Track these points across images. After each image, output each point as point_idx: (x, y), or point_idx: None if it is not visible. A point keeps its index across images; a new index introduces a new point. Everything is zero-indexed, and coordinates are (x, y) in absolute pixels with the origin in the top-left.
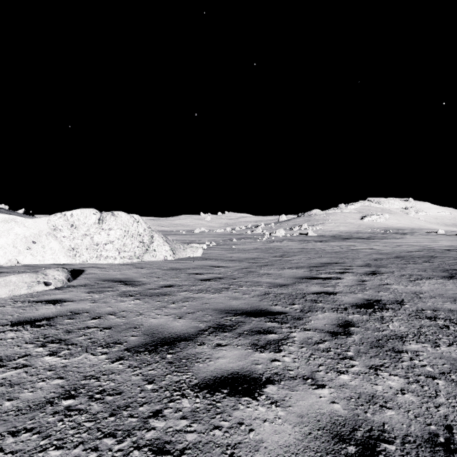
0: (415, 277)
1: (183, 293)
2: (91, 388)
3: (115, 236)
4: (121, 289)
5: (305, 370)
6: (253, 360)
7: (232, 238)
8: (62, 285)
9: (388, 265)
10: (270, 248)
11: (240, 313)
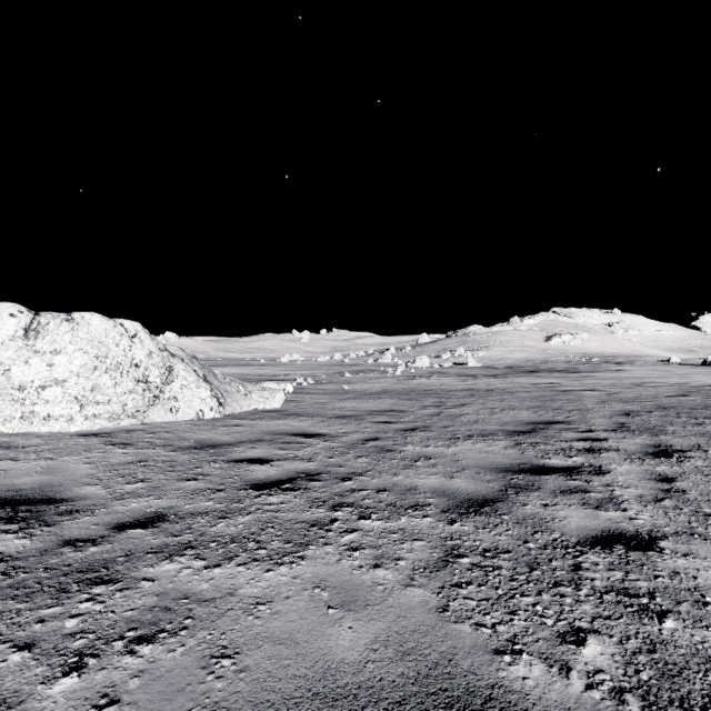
0: None
1: (166, 568)
2: None
3: (69, 369)
4: None
5: None
6: None
7: (343, 370)
8: None
9: (669, 429)
10: (413, 390)
11: None
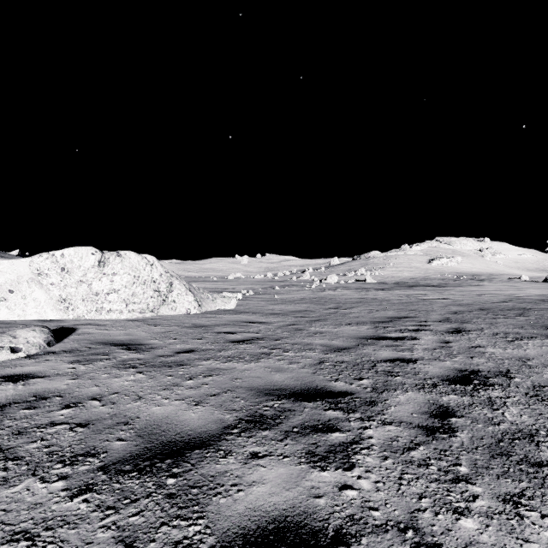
0: (512, 336)
1: (206, 363)
2: None
3: (121, 283)
4: (121, 357)
5: (399, 510)
6: (310, 487)
7: (274, 285)
8: (38, 351)
9: (473, 320)
10: (322, 298)
11: (287, 395)
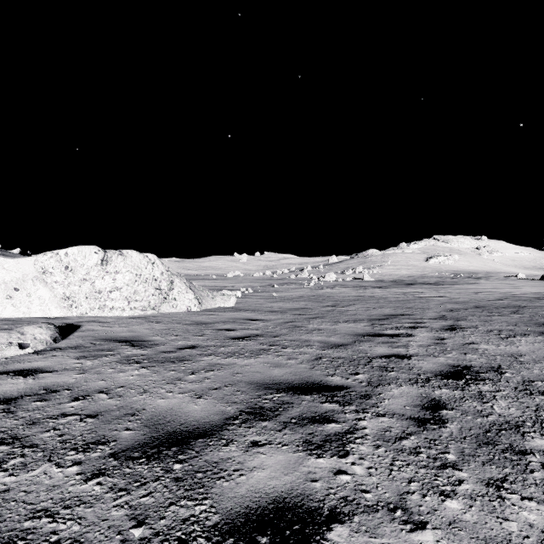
0: (506, 333)
1: (207, 358)
2: (36, 539)
3: (123, 281)
4: (125, 352)
5: (390, 492)
6: (307, 472)
7: (272, 283)
8: (45, 347)
9: (469, 318)
10: (320, 296)
11: (285, 389)
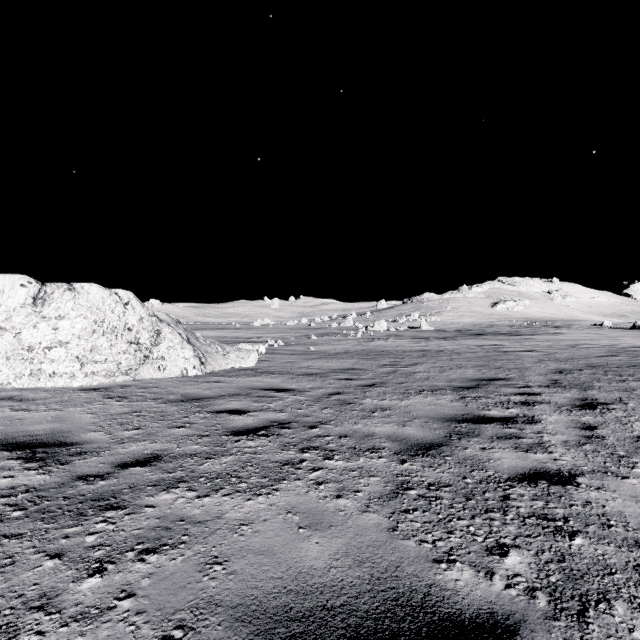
0: None
1: (164, 498)
2: None
3: (71, 332)
4: None
5: None
6: None
7: (310, 333)
8: None
9: (596, 385)
10: (372, 351)
11: None
